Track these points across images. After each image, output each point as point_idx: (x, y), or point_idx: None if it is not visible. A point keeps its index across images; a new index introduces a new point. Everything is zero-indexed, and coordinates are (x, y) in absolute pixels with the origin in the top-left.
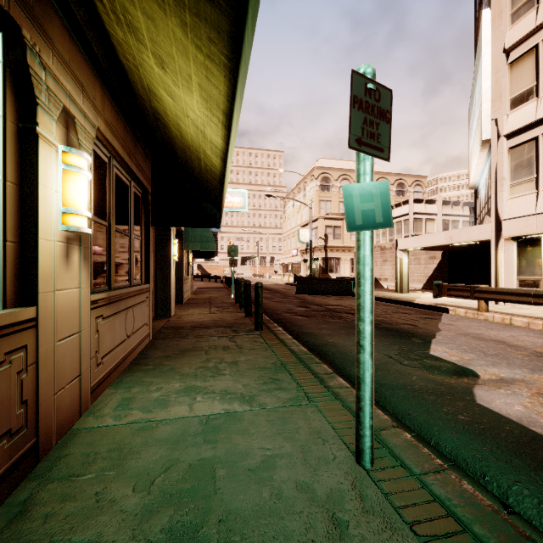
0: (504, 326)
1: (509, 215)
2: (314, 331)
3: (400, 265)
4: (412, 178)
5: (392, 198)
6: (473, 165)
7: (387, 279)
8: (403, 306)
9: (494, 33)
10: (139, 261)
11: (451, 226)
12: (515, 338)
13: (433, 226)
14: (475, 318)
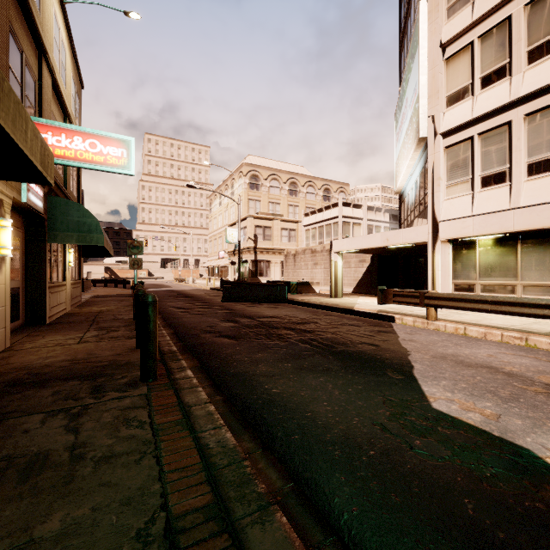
0: (466, 339)
1: (446, 217)
2: (246, 368)
3: (334, 268)
4: (337, 185)
5: (319, 203)
6: (402, 168)
7: (319, 283)
8: (345, 315)
9: (431, 26)
10: None
11: (375, 231)
12: (497, 358)
13: (360, 230)
14: (425, 328)
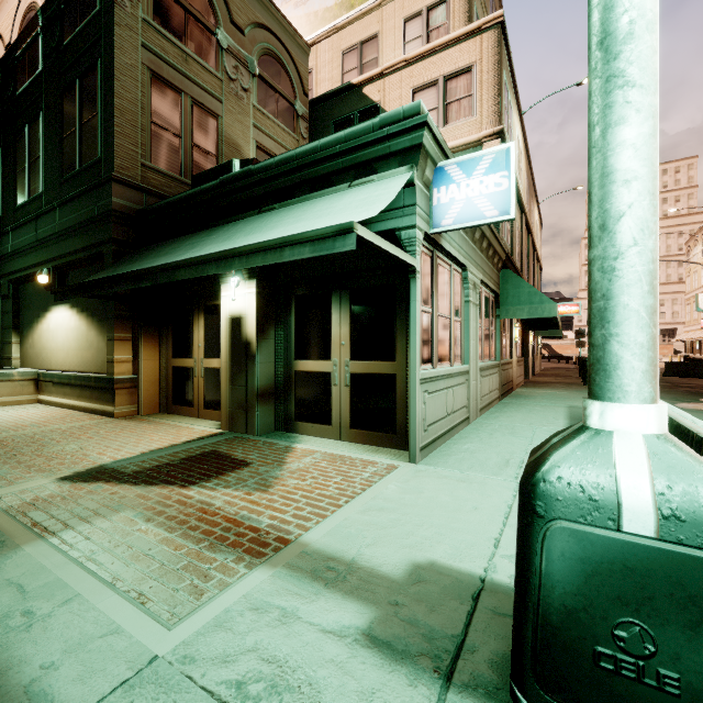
0: None
1: None
2: None
3: None
4: None
5: None
6: None
7: None
8: None
9: None
10: (520, 347)
11: None
12: None
13: None
14: None
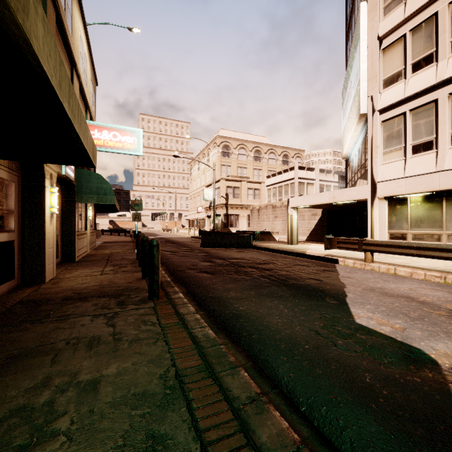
0: (394, 277)
1: (382, 178)
2: (221, 294)
3: (290, 220)
4: (294, 151)
5: (279, 167)
6: (347, 138)
7: (278, 232)
8: (298, 258)
9: (370, 23)
10: None
11: (325, 189)
12: (416, 291)
13: (313, 189)
14: (363, 268)
